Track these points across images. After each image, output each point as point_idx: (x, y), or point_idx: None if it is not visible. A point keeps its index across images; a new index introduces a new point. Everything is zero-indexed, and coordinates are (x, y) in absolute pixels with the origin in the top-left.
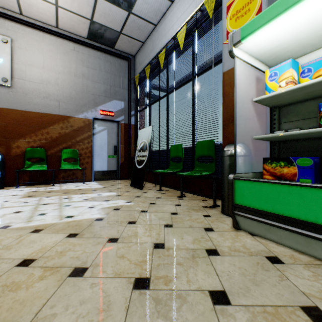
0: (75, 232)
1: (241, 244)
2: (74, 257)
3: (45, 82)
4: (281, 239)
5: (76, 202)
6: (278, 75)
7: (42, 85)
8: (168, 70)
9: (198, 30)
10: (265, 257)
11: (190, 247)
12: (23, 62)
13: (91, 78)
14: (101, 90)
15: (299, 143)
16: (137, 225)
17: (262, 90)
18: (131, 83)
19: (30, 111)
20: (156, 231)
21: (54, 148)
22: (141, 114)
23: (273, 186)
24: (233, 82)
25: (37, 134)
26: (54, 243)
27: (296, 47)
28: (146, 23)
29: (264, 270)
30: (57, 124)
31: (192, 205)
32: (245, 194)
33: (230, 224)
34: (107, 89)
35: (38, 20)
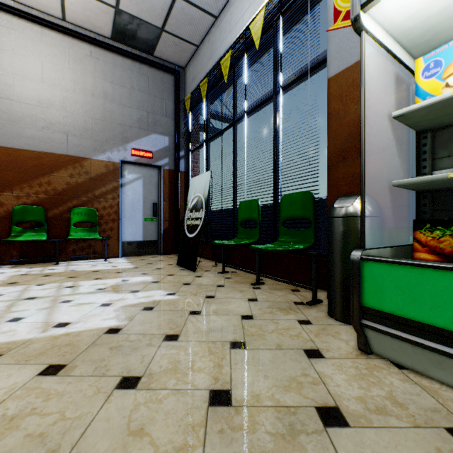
0: (59, 362)
1: (385, 393)
2: (35, 434)
3: (45, 104)
4: None
5: (83, 295)
6: (444, 64)
7: (39, 109)
8: (236, 86)
9: (284, 15)
10: (449, 432)
11: (284, 401)
12: (10, 71)
13: (117, 100)
14: (133, 118)
15: None
16: (181, 343)
17: (401, 102)
18: (179, 108)
19: (21, 149)
20: (215, 359)
21: (59, 207)
22: (195, 156)
23: None
24: (346, 93)
25: (33, 185)
26: (7, 392)
27: None
28: (201, 14)
29: None
30: (64, 169)
31: (276, 299)
32: (387, 289)
33: (349, 341)
34: (143, 117)
35: (34, 8)
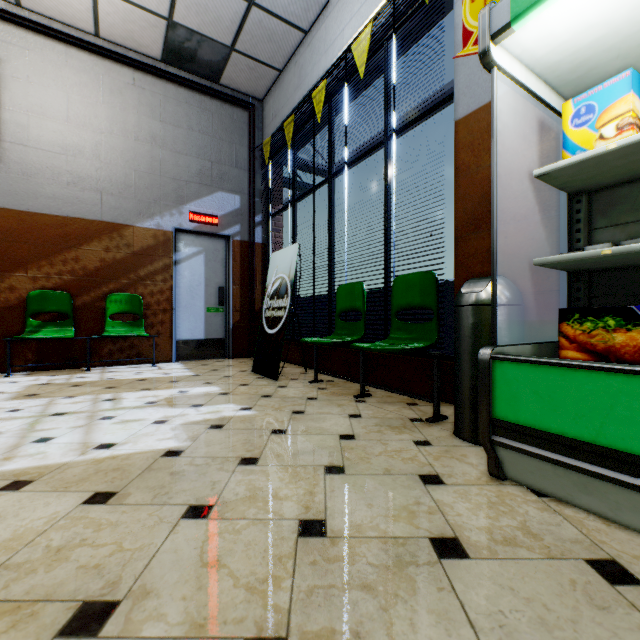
0: (108, 489)
1: (518, 523)
2: (90, 566)
3: (71, 152)
4: (618, 510)
5: (129, 409)
6: (598, 110)
7: (63, 158)
8: (333, 127)
9: (398, 34)
10: (588, 564)
11: (392, 531)
12: (24, 107)
13: (170, 145)
14: (191, 170)
15: (639, 275)
16: (261, 467)
17: (549, 155)
18: (255, 156)
19: (39, 213)
20: (306, 485)
21: (90, 292)
22: (276, 222)
23: (601, 379)
24: (479, 141)
25: (55, 262)
26: (47, 522)
27: (639, 45)
28: (285, 27)
29: (596, 609)
30: (97, 240)
31: (386, 415)
32: (523, 396)
33: (479, 465)
34: (205, 169)
35: (57, 20)
